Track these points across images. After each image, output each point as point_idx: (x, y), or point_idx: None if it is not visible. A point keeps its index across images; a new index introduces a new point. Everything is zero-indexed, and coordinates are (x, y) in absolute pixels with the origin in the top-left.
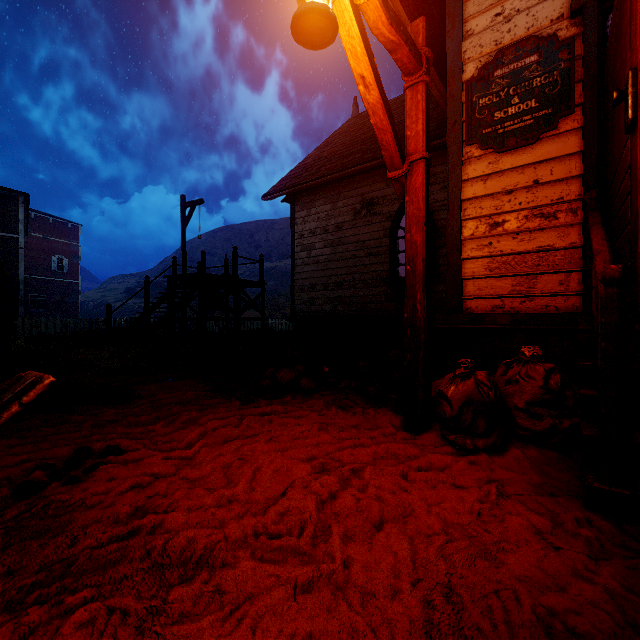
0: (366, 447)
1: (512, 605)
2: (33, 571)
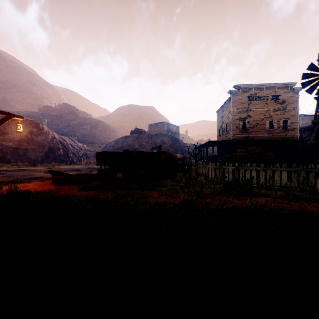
0: (3, 190)
1: (3, 186)
2: (49, 184)
